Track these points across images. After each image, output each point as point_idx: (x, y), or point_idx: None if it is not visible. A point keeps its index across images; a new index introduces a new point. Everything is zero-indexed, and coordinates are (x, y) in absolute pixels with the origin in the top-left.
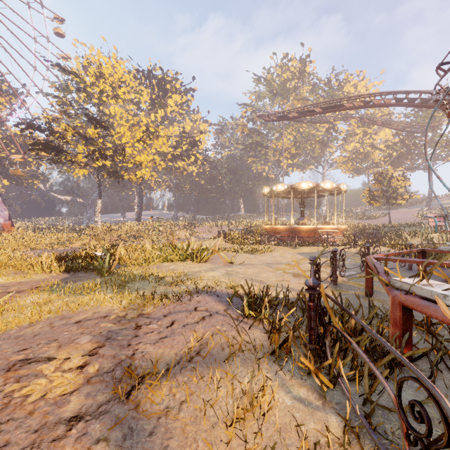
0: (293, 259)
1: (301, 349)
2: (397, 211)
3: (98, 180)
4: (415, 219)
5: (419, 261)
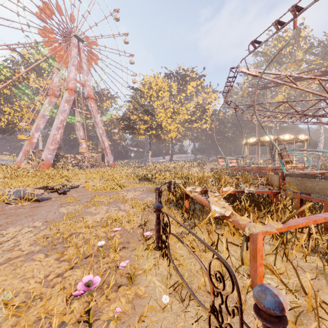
0: None
1: None
2: None
3: (149, 140)
4: None
5: None
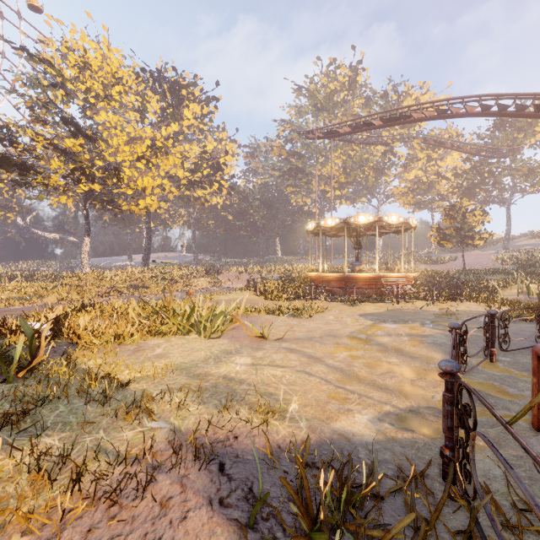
0: (357, 326)
1: None
2: (468, 254)
3: (86, 211)
4: (493, 264)
5: None
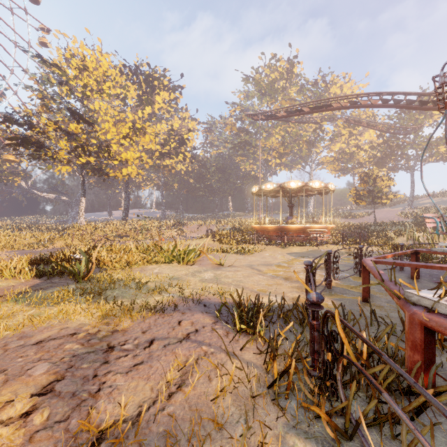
0: (283, 259)
1: (303, 376)
2: (381, 210)
3: (82, 177)
4: (398, 218)
5: (419, 265)
